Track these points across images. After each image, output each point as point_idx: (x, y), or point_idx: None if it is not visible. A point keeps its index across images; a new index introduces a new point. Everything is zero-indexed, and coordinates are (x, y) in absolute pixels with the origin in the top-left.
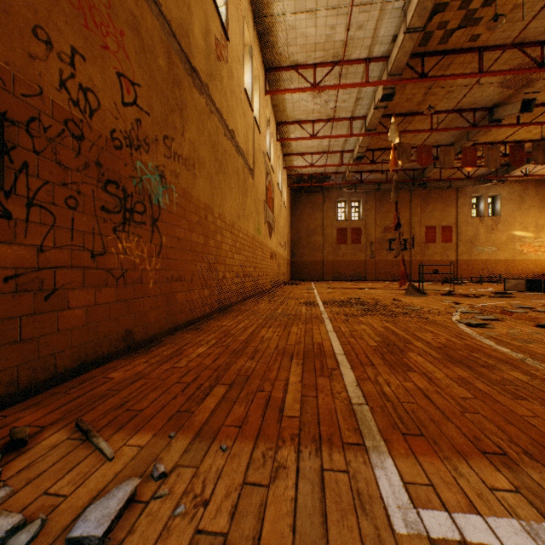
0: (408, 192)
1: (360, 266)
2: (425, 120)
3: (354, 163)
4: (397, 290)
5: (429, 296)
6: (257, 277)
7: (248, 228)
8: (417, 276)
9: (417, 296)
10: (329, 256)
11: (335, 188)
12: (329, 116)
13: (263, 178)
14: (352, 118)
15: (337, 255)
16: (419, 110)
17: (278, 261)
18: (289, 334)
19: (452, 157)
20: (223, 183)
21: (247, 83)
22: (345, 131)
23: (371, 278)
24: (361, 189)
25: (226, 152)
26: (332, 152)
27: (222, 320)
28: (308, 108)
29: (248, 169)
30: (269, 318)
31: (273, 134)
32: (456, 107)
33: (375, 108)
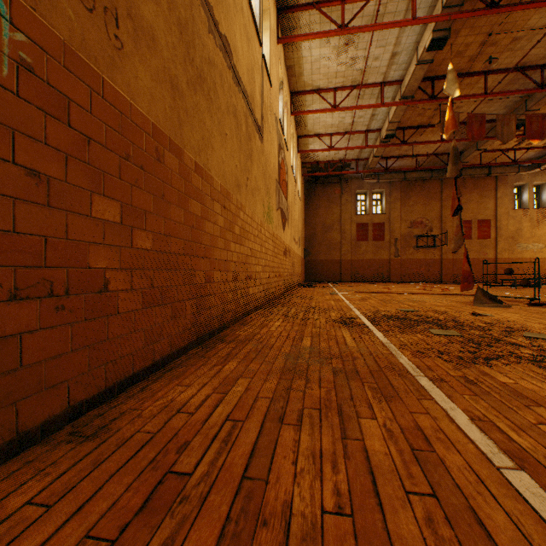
0: (438, 181)
1: (383, 266)
2: (475, 84)
3: (381, 145)
4: (448, 296)
5: (513, 307)
6: (267, 279)
7: (253, 209)
8: (449, 277)
9: (496, 307)
10: (348, 255)
11: (354, 179)
12: (355, 81)
13: (275, 150)
14: (384, 84)
15: (357, 254)
16: (470, 69)
17: (292, 260)
18: (374, 486)
19: (513, 127)
20: (206, 114)
21: (253, 6)
22: (373, 103)
23: (396, 280)
24: (385, 179)
25: (214, 65)
26: (355, 132)
27: (189, 378)
28: (330, 70)
29: (253, 122)
30: (292, 372)
31: (287, 103)
32: (519, 64)
33: (418, 63)
